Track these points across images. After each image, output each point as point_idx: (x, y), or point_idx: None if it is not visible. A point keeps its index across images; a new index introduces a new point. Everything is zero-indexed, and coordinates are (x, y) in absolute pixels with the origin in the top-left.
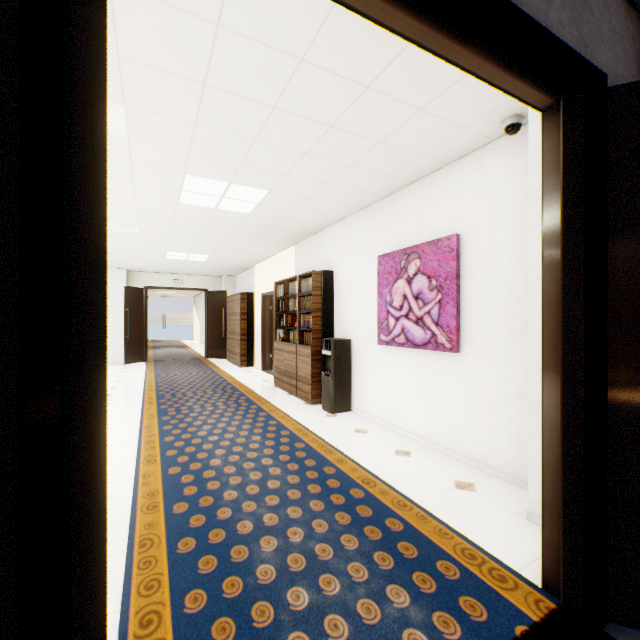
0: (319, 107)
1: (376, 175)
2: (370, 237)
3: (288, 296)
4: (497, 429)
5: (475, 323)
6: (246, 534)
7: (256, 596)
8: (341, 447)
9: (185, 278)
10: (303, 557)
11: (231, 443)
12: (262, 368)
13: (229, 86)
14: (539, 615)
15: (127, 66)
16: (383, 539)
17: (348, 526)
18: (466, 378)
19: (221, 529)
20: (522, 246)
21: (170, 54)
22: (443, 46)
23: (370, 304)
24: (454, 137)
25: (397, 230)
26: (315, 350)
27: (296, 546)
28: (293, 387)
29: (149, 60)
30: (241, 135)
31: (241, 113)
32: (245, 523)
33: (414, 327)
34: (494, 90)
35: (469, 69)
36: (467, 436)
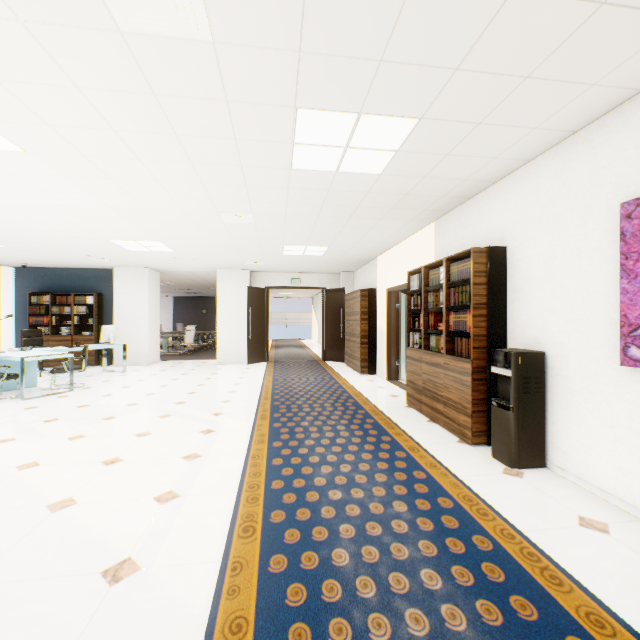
0: None
1: None
2: (594, 176)
3: (427, 288)
4: None
5: None
6: None
7: None
8: (572, 568)
9: (303, 276)
10: None
11: (361, 512)
12: (386, 377)
13: None
14: None
15: None
16: None
17: None
18: None
19: None
20: None
21: None
22: None
23: (594, 293)
24: None
25: None
26: (476, 365)
27: None
28: (437, 412)
29: None
30: None
31: None
32: None
33: None
34: None
35: None
36: None
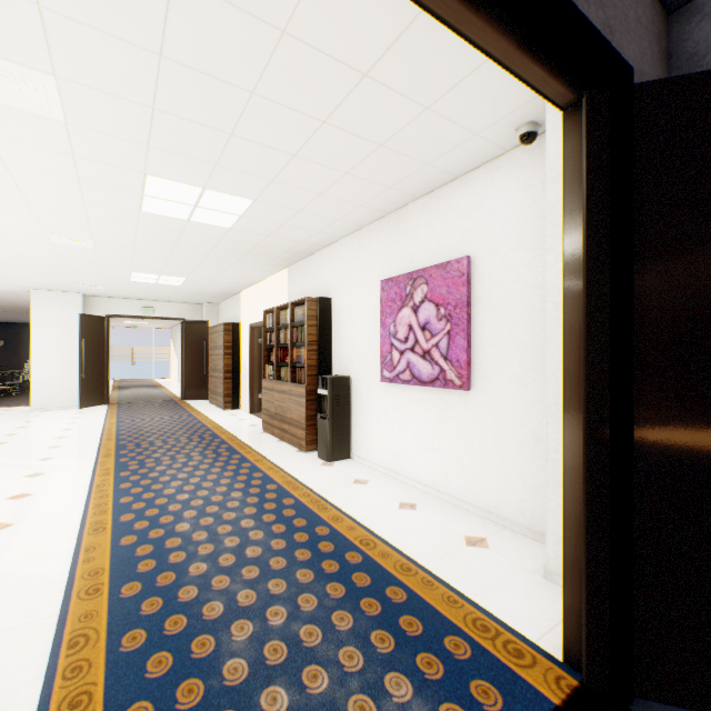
0: (308, 97)
1: (378, 187)
2: (372, 259)
3: (279, 327)
4: (511, 476)
5: (487, 357)
6: (214, 619)
7: (220, 704)
8: (337, 502)
9: (157, 305)
10: (284, 645)
11: (205, 502)
12: (250, 410)
13: (193, 60)
14: (561, 696)
15: (53, 20)
16: (383, 614)
17: (342, 600)
18: (478, 419)
19: (182, 615)
20: (538, 270)
21: (111, 8)
22: (451, 10)
23: (372, 336)
24: (465, 145)
25: (402, 251)
26: (309, 389)
27: (276, 631)
28: (284, 432)
29: (83, 14)
30: (213, 127)
31: (211, 98)
32: (214, 605)
33: (421, 362)
34: (509, 90)
35: (482, 46)
36: (479, 484)
